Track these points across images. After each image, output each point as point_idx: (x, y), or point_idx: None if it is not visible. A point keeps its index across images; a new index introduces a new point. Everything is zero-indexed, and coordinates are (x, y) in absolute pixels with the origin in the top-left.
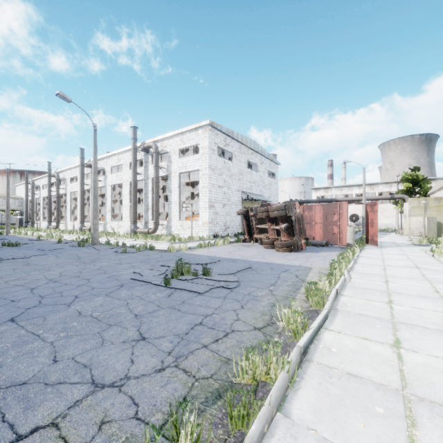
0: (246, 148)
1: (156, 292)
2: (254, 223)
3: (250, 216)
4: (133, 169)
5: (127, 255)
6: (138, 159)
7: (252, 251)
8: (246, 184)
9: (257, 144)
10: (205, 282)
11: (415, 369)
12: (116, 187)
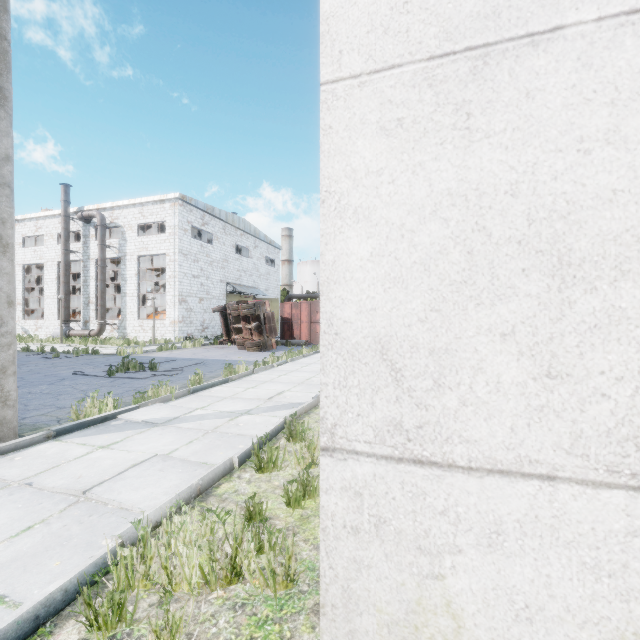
0: (234, 228)
1: (100, 380)
2: (231, 322)
3: (229, 314)
4: (65, 246)
5: (61, 360)
6: (73, 230)
7: (220, 352)
8: (234, 273)
9: (248, 223)
10: (150, 373)
11: (245, 392)
12: (32, 268)
